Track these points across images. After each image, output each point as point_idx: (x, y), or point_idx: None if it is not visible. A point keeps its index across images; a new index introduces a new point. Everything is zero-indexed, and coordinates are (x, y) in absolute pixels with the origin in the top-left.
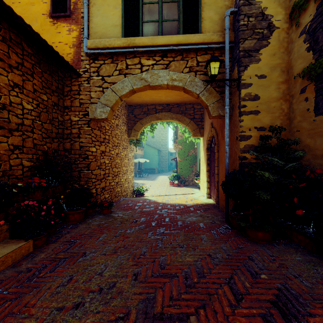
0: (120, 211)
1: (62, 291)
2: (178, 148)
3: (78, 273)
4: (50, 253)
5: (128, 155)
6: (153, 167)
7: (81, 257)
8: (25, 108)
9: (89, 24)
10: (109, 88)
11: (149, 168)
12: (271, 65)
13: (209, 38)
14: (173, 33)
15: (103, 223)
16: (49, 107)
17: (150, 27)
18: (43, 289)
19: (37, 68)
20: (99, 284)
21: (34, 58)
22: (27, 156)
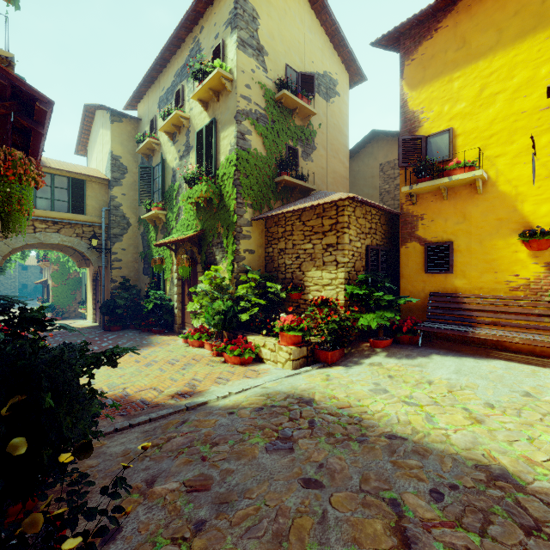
0: None
1: None
2: (53, 268)
3: None
4: None
5: None
6: None
7: None
8: None
9: None
10: (2, 242)
11: None
12: (129, 244)
13: (92, 219)
14: (64, 210)
15: None
16: None
17: (44, 202)
18: None
19: None
20: None
21: None
22: None
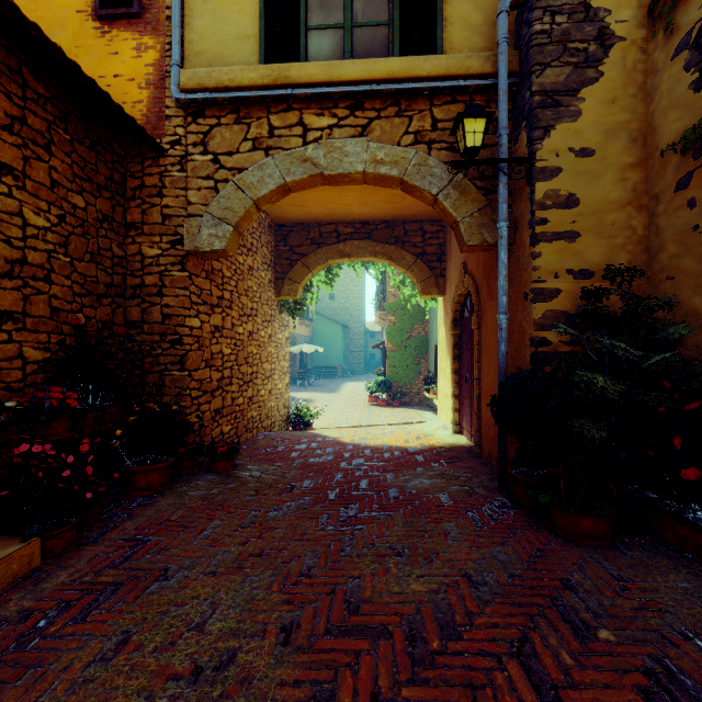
0: (257, 463)
1: (98, 678)
2: (388, 321)
3: (146, 624)
4: (83, 569)
5: (276, 337)
6: (332, 363)
7: (155, 581)
8: (30, 224)
9: (184, 35)
10: (231, 181)
11: (323, 366)
12: (607, 125)
13: (461, 65)
14: (378, 53)
15: (215, 493)
16: (90, 223)
17: (325, 39)
18: (51, 671)
19: (59, 131)
20: (195, 657)
21: (53, 108)
22: (34, 337)
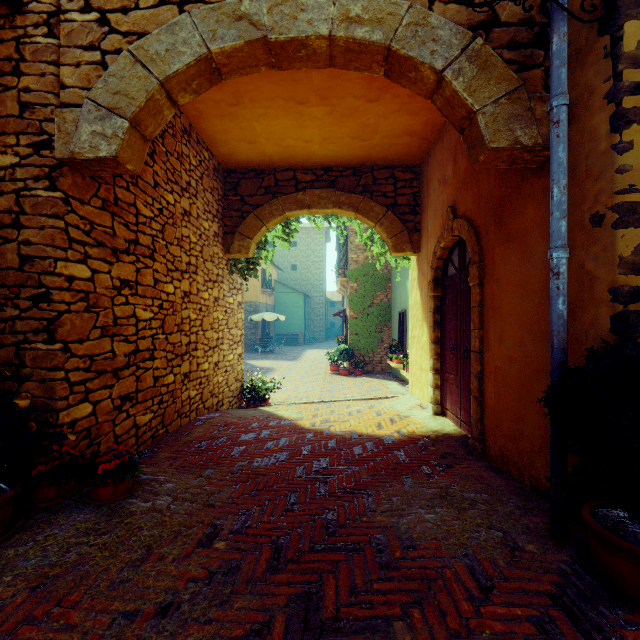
0: (176, 474)
1: None
2: (350, 287)
3: None
4: None
5: (225, 301)
6: (294, 331)
7: None
8: None
9: None
10: (125, 51)
11: (285, 334)
12: None
13: None
14: None
15: (69, 561)
16: None
17: None
18: None
19: None
20: None
21: None
22: None
